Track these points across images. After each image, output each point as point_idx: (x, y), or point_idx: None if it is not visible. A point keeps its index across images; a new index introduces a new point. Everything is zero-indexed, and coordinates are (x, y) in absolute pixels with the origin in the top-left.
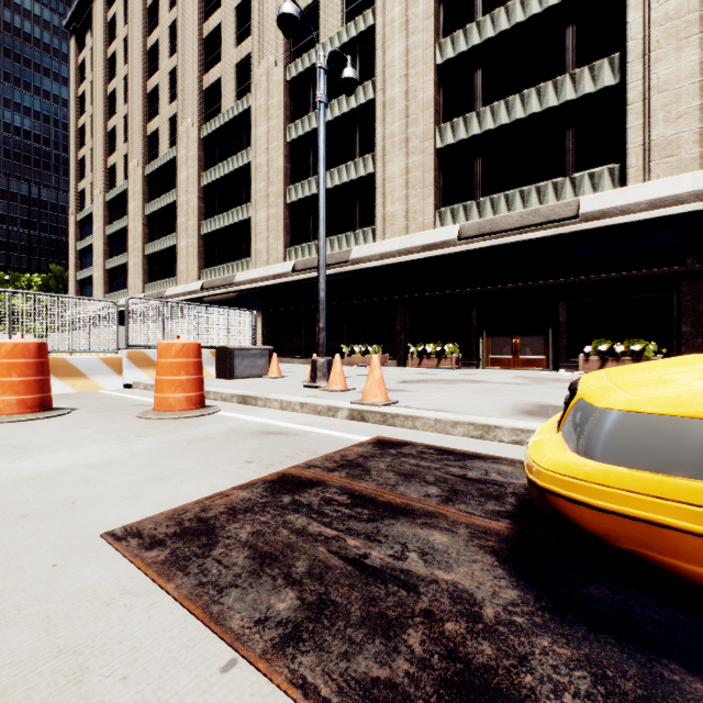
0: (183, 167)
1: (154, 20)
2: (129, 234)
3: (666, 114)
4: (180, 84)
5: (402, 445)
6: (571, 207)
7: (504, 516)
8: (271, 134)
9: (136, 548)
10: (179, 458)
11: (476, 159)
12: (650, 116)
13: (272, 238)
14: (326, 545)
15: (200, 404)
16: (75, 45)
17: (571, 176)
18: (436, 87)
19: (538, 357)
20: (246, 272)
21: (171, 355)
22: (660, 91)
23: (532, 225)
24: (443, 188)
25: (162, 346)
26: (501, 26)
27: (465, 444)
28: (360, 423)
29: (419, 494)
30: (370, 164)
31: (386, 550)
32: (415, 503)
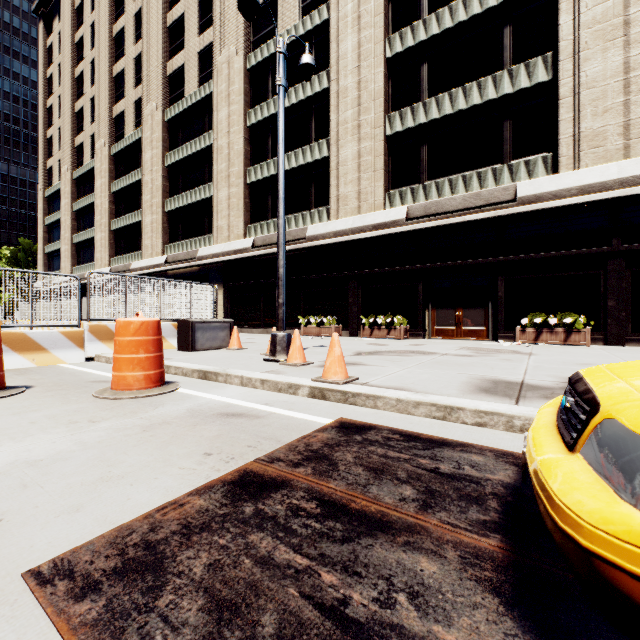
0: (148, 147)
1: (120, 8)
2: (95, 210)
3: (593, 109)
4: (145, 69)
5: (366, 429)
6: (509, 191)
7: (492, 529)
8: (232, 118)
9: (63, 598)
10: (132, 450)
11: (422, 146)
12: (580, 110)
13: (233, 216)
14: (297, 583)
15: (159, 382)
16: (43, 29)
17: (509, 163)
18: (386, 78)
19: (479, 328)
20: (208, 248)
21: (130, 333)
22: (589, 88)
23: (473, 207)
24: (392, 172)
25: (120, 324)
26: (445, 24)
27: (429, 426)
28: (321, 401)
29: (393, 498)
30: (325, 148)
31: (368, 591)
32: (392, 511)
